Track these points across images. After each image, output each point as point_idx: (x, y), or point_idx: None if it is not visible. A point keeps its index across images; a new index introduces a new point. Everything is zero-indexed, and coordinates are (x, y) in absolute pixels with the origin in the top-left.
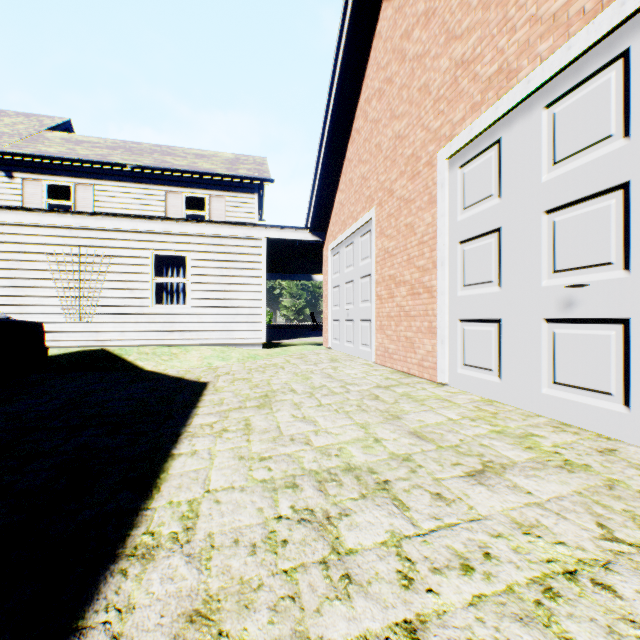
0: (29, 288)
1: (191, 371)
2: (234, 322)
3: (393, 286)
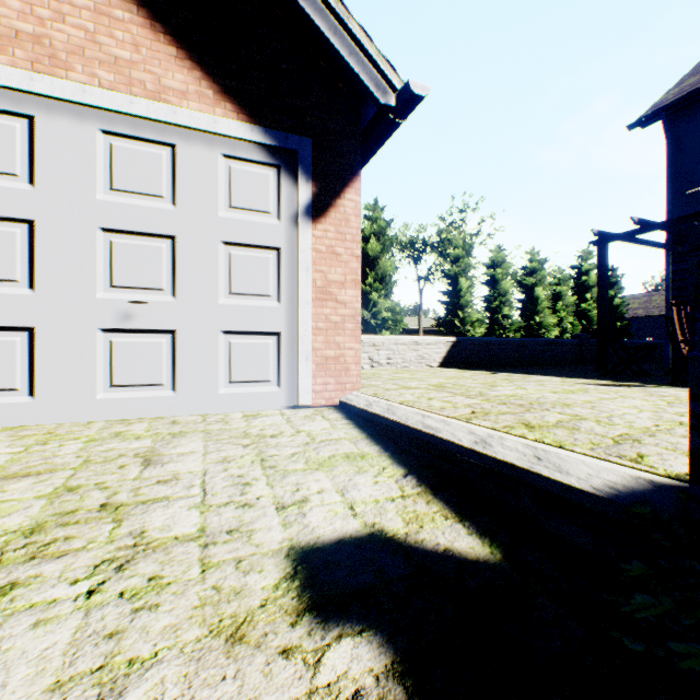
0: None
1: None
2: None
3: None
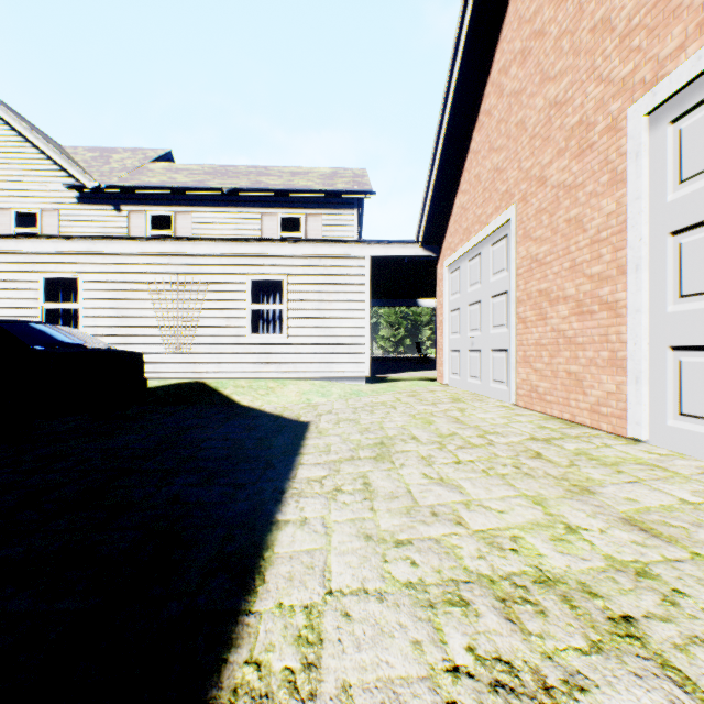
0: (132, 318)
1: (289, 408)
2: (334, 353)
3: (545, 304)
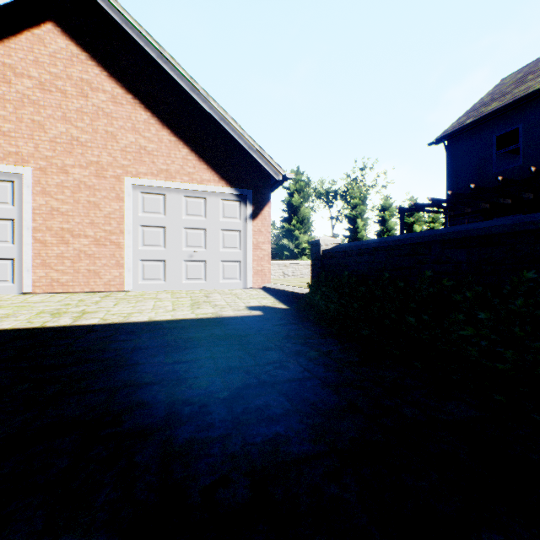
0: None
1: None
2: None
3: (69, 236)
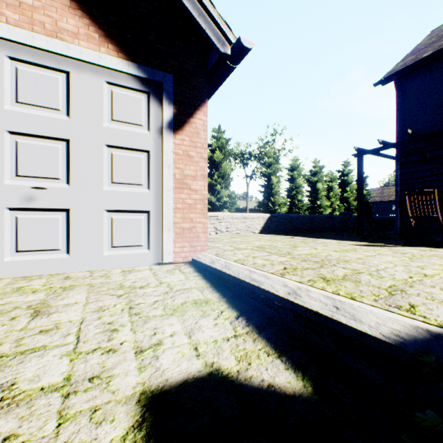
0: None
1: None
2: None
3: None
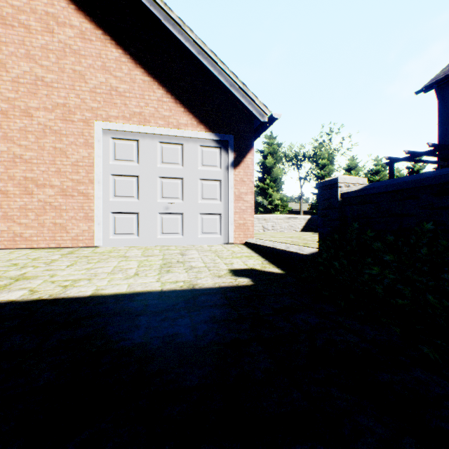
0: None
1: None
2: None
3: (33, 186)
